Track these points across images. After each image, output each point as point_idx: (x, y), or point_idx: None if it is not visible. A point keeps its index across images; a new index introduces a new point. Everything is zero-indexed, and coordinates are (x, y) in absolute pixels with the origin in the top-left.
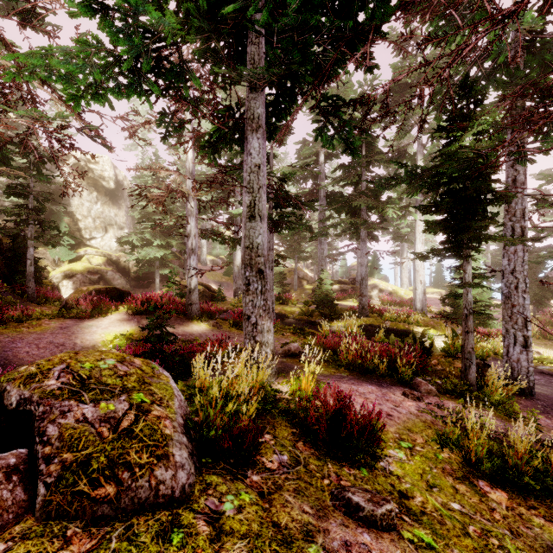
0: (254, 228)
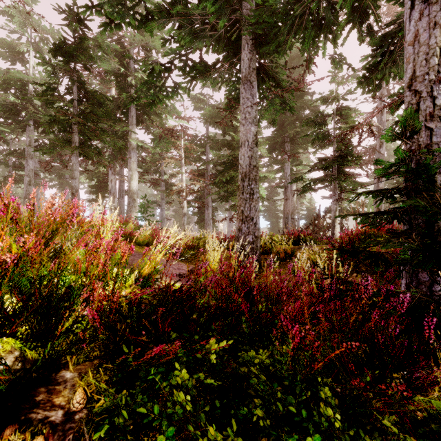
0: (31, 188)
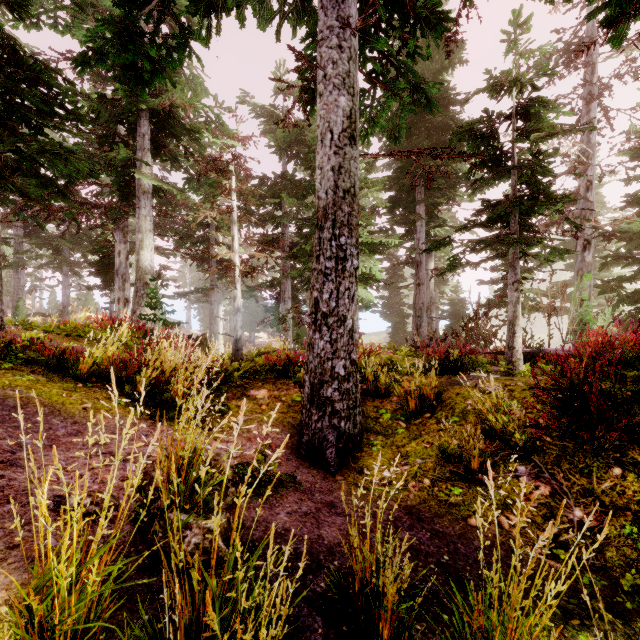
0: None
